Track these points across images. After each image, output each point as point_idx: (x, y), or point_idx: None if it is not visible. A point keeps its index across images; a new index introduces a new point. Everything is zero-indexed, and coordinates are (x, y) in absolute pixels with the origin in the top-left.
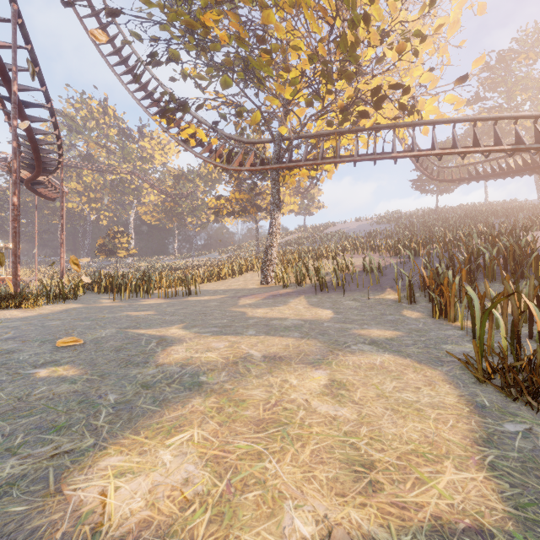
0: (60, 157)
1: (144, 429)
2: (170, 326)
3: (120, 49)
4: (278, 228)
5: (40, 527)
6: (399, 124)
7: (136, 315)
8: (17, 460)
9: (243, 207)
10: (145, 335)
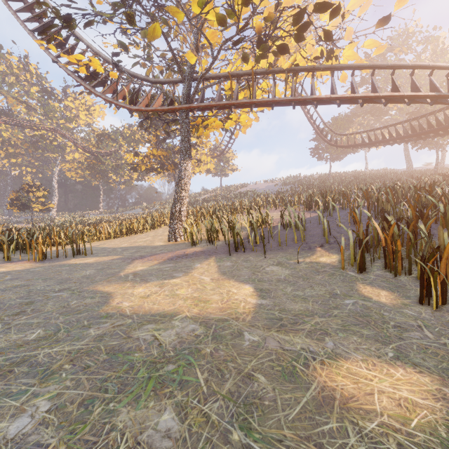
0: None
1: None
2: None
3: None
4: (187, 177)
5: None
6: (319, 66)
7: None
8: None
9: (161, 164)
10: None
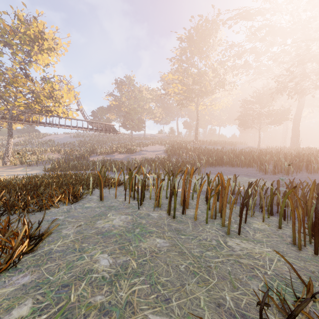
0: None
1: None
2: None
3: None
4: (11, 144)
5: None
6: (60, 117)
7: None
8: None
9: None
10: None
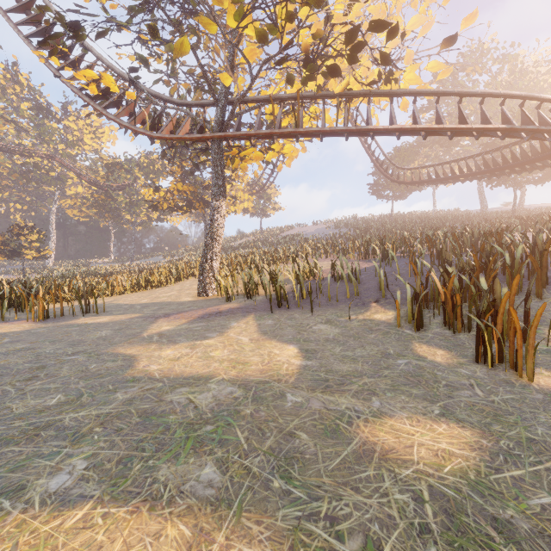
0: None
1: None
2: None
3: None
4: (221, 219)
5: None
6: (375, 91)
7: None
8: None
9: (188, 202)
10: None
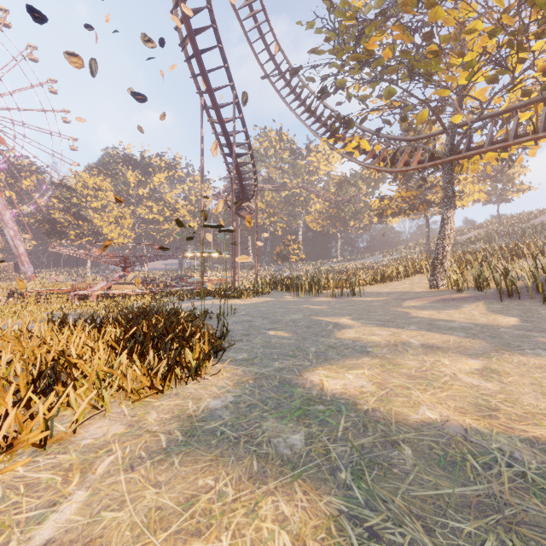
0: (255, 187)
1: (335, 365)
2: (340, 317)
3: (295, 88)
4: (451, 226)
5: (298, 383)
6: None
7: (313, 307)
8: (278, 363)
9: (410, 205)
10: (323, 321)
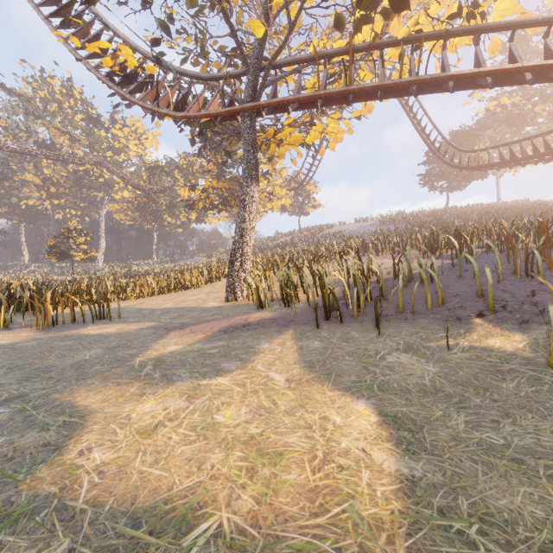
0: None
1: None
2: None
3: None
4: (253, 208)
5: None
6: (455, 29)
7: None
8: None
9: (223, 200)
10: None
